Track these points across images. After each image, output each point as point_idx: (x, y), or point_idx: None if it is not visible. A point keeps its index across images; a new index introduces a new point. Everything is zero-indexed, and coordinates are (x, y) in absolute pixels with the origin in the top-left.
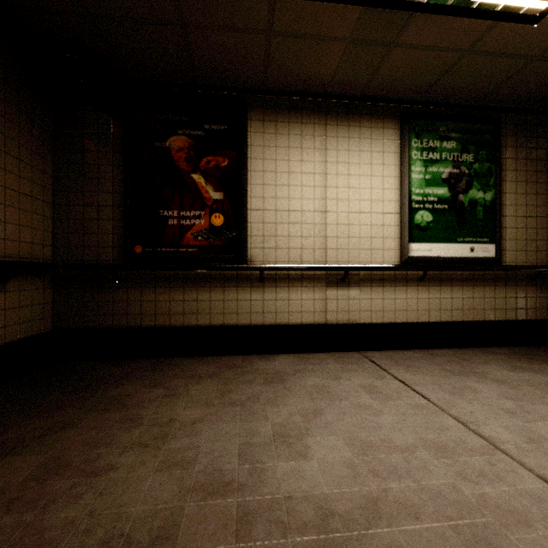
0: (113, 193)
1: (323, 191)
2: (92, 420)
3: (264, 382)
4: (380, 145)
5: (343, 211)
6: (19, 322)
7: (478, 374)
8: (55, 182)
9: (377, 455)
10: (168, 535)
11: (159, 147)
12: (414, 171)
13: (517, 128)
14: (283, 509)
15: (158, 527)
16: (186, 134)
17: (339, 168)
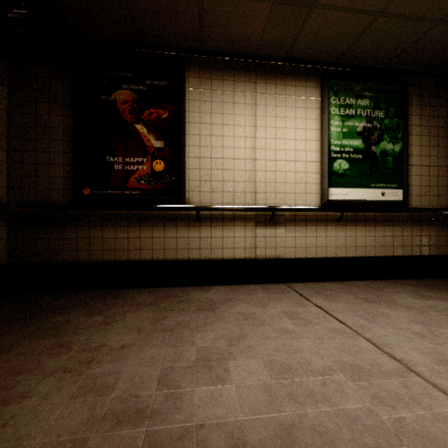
0: (63, 141)
1: (253, 141)
2: (24, 346)
3: (196, 309)
4: (303, 102)
5: (271, 160)
6: None
7: (389, 302)
8: (9, 130)
9: (295, 378)
10: None
11: (106, 100)
12: (333, 125)
13: (421, 89)
14: (193, 439)
15: None
16: (130, 89)
17: (267, 121)
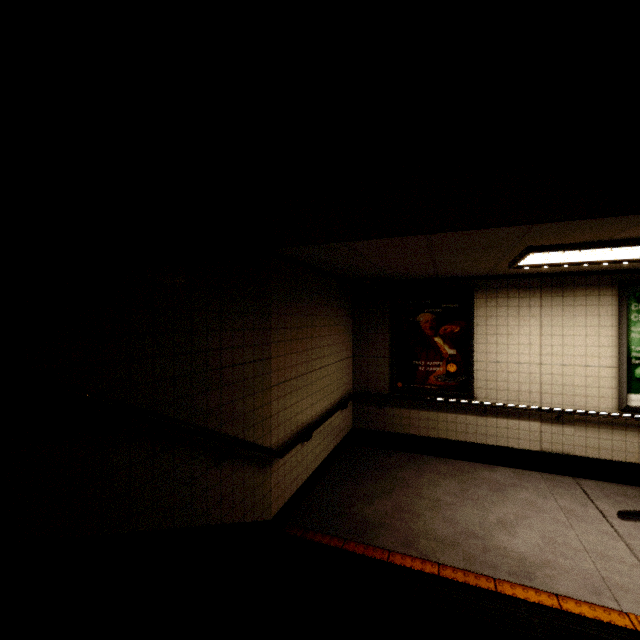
0: (384, 350)
1: (538, 348)
2: (399, 490)
3: (488, 488)
4: (595, 310)
5: (557, 364)
6: (345, 426)
7: None
8: (353, 343)
9: (557, 547)
10: (456, 544)
11: (412, 321)
12: (634, 331)
13: None
14: (502, 551)
15: (452, 541)
16: (429, 312)
17: (553, 330)
